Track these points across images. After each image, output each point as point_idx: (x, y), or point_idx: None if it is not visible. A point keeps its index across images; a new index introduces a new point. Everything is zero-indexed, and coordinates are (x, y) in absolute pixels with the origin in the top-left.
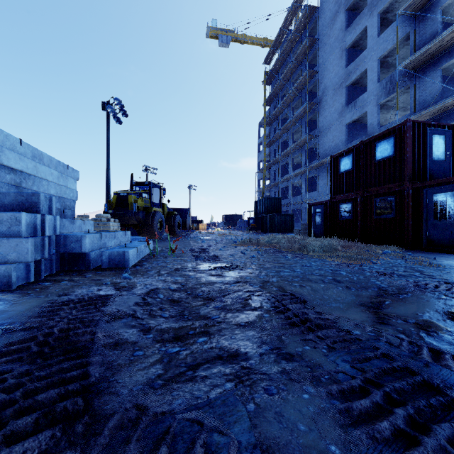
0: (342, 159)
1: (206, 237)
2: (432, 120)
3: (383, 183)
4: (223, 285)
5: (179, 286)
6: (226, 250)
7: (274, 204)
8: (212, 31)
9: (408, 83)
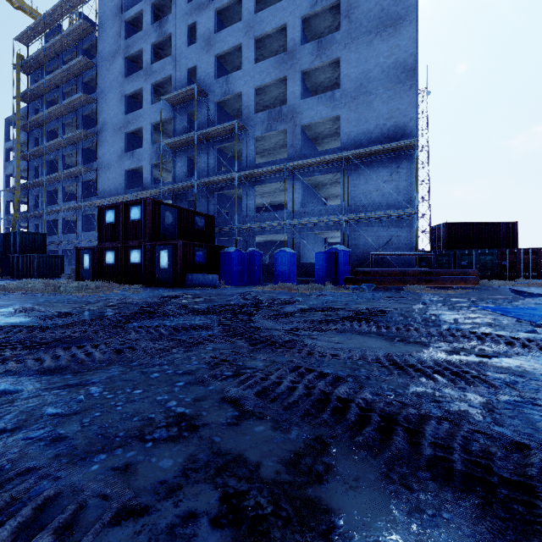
0: (108, 211)
1: None
2: (184, 192)
3: (135, 238)
4: None
5: None
6: None
7: (35, 241)
8: None
9: (171, 156)
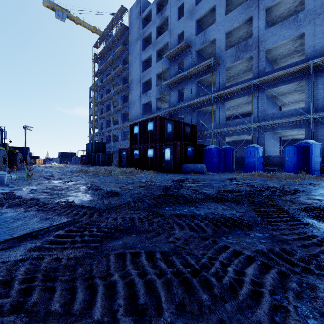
0: (135, 127)
1: (47, 169)
2: (175, 112)
3: (150, 141)
4: (67, 186)
5: (46, 188)
6: (66, 176)
7: (101, 147)
8: (49, 3)
9: (168, 92)
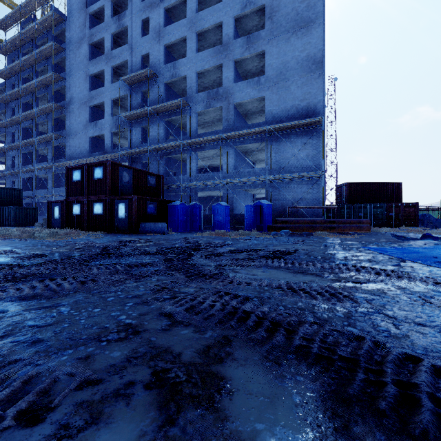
0: (75, 171)
1: None
2: (138, 156)
3: (98, 193)
4: None
5: None
6: None
7: (12, 196)
8: None
9: (128, 127)
